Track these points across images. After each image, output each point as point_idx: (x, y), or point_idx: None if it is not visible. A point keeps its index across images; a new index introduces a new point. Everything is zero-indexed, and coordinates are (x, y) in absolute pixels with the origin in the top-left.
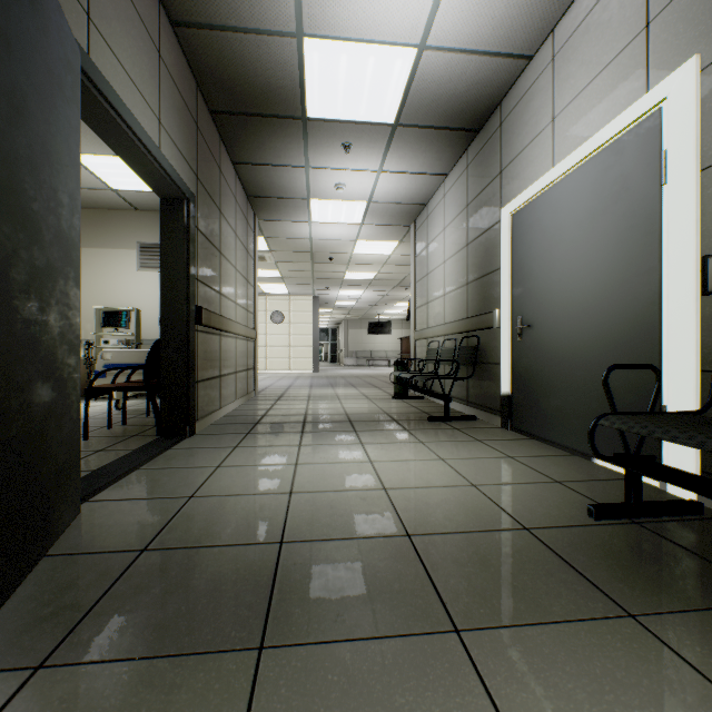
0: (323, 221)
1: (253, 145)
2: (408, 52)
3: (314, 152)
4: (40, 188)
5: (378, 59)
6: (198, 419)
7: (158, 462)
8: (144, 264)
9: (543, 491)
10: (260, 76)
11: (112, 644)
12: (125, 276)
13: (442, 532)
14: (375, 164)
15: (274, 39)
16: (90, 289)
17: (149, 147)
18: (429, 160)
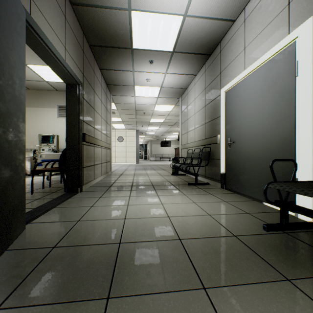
0: (140, 96)
1: (109, 61)
2: (179, 18)
3: (136, 64)
4: (3, 74)
5: (165, 21)
6: (83, 184)
7: (64, 204)
8: (60, 115)
9: (241, 217)
10: (112, 28)
11: (34, 296)
12: (51, 120)
13: (195, 237)
14: (164, 70)
15: (118, 11)
16: (36, 126)
17: (60, 59)
18: (188, 68)
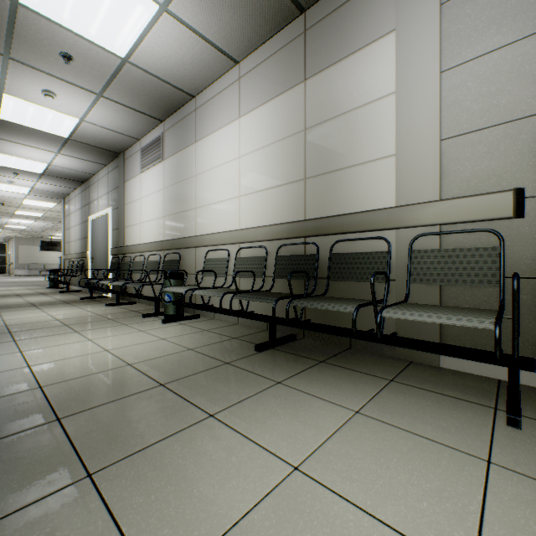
0: None
1: None
2: (45, 164)
3: None
4: None
5: (31, 162)
6: None
7: None
8: None
9: (77, 298)
10: None
11: None
12: None
13: (41, 303)
14: (34, 180)
15: None
16: None
17: None
18: (65, 184)
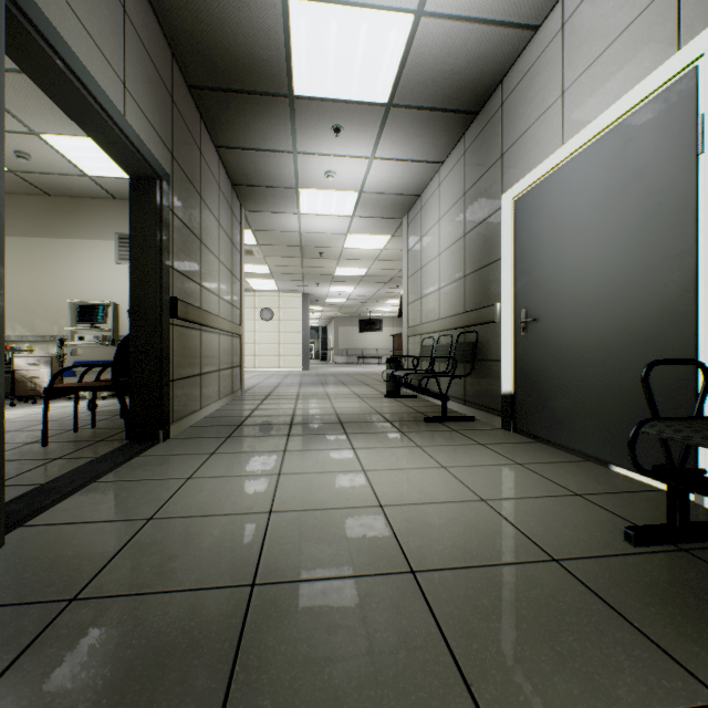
0: (312, 213)
1: (236, 126)
2: (404, 19)
3: (302, 136)
4: None
5: (372, 27)
6: (174, 422)
7: (120, 472)
8: (123, 256)
9: (564, 507)
10: (242, 45)
11: None
12: (102, 268)
13: (453, 566)
14: (367, 149)
15: None
16: (65, 282)
17: (110, 111)
18: (424, 146)
